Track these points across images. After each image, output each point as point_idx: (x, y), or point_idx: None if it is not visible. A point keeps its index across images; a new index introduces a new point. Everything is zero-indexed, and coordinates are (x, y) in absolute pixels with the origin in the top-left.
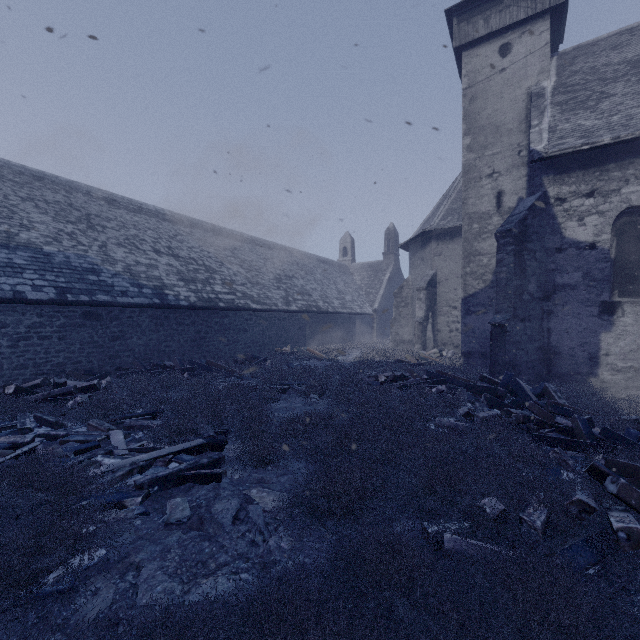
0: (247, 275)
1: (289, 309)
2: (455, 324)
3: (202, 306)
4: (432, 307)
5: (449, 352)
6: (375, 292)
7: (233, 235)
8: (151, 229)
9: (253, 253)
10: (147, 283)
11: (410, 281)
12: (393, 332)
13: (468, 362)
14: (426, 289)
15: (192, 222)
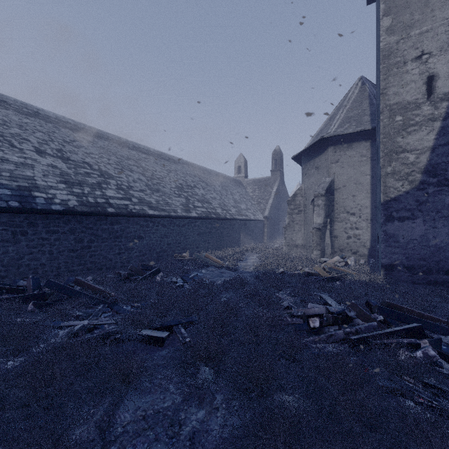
0: (148, 182)
1: (188, 215)
2: (353, 230)
3: (84, 211)
4: (330, 213)
5: (350, 259)
6: (265, 202)
7: (139, 148)
8: (42, 132)
9: (158, 164)
10: (8, 183)
11: (303, 189)
12: (287, 237)
13: (390, 276)
14: (325, 195)
15: (97, 133)
